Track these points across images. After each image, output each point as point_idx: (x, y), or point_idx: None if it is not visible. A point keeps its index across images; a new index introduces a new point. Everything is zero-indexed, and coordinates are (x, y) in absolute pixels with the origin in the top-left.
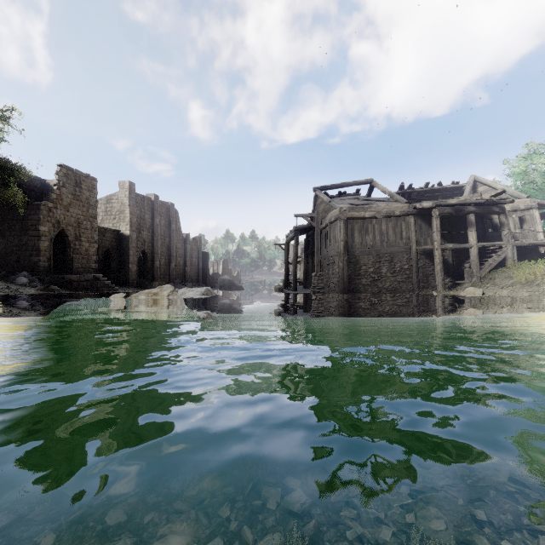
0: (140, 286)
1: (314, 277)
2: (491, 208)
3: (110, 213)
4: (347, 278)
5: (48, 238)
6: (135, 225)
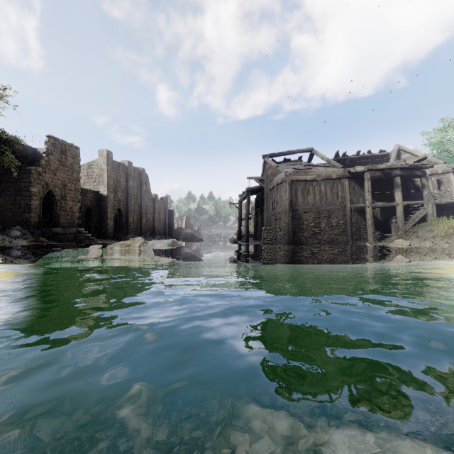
0: (116, 238)
1: (264, 230)
2: (414, 172)
3: (91, 177)
4: (291, 232)
5: (38, 197)
6: (112, 187)
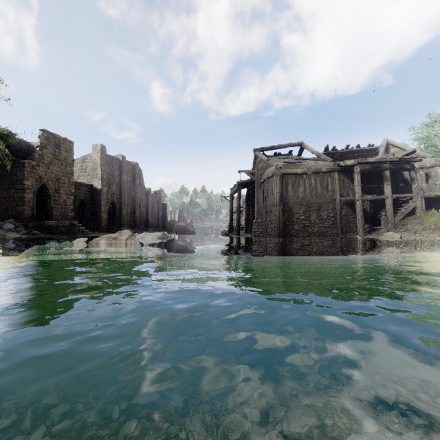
0: (110, 231)
1: (255, 223)
2: (403, 165)
3: (85, 170)
4: (282, 224)
5: (31, 190)
6: (106, 180)
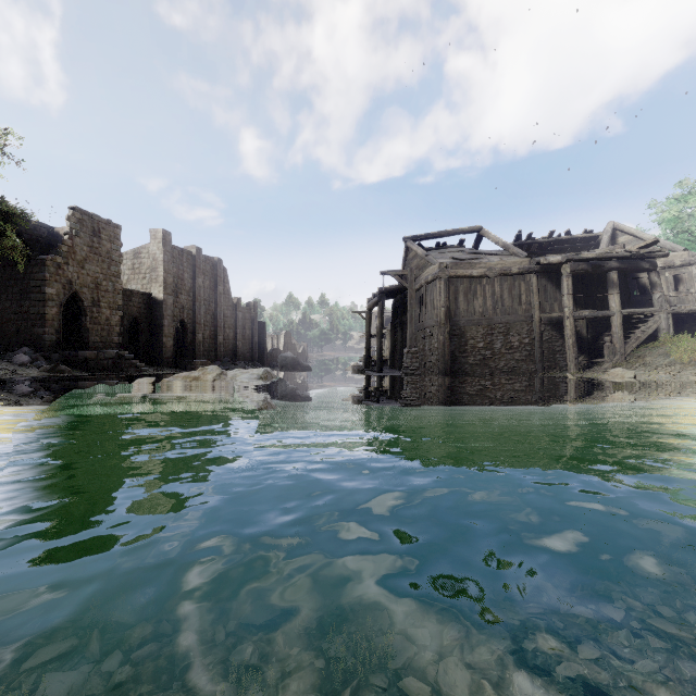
0: (178, 366)
1: (407, 354)
2: (639, 263)
3: (138, 271)
4: (449, 356)
5: (56, 303)
6: (171, 286)
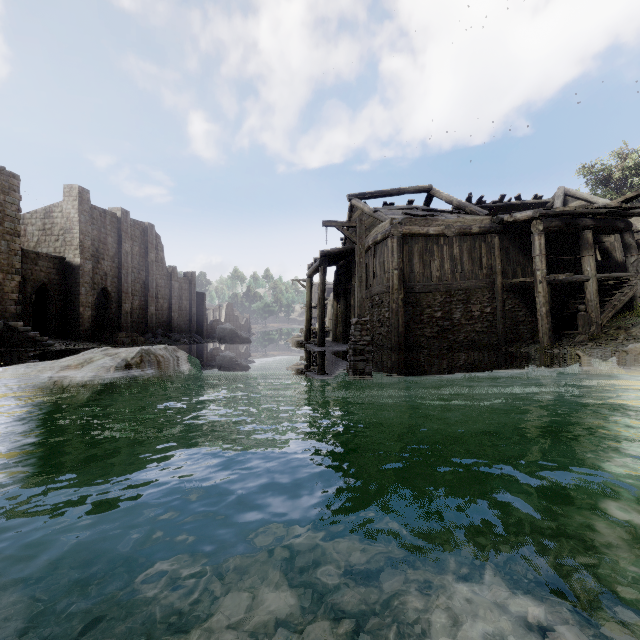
0: (98, 339)
1: (355, 325)
2: (614, 222)
3: (50, 232)
4: (403, 328)
5: None
6: (90, 250)
